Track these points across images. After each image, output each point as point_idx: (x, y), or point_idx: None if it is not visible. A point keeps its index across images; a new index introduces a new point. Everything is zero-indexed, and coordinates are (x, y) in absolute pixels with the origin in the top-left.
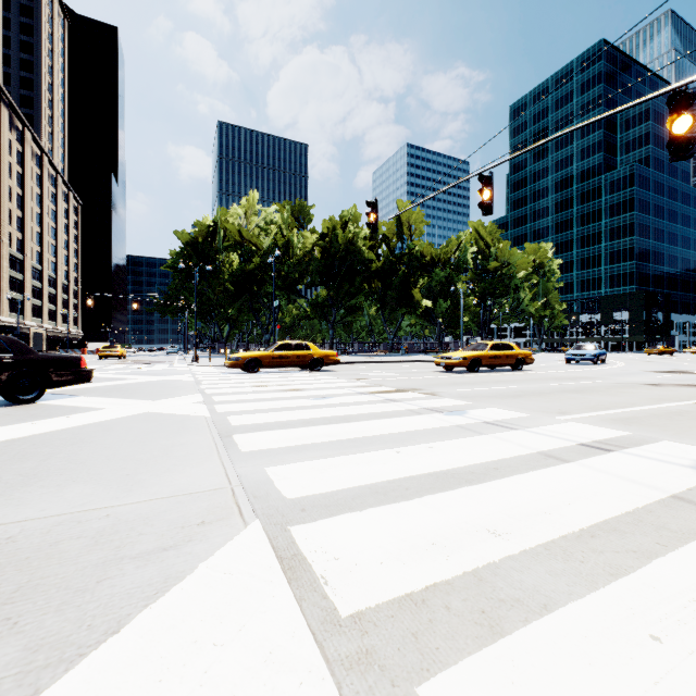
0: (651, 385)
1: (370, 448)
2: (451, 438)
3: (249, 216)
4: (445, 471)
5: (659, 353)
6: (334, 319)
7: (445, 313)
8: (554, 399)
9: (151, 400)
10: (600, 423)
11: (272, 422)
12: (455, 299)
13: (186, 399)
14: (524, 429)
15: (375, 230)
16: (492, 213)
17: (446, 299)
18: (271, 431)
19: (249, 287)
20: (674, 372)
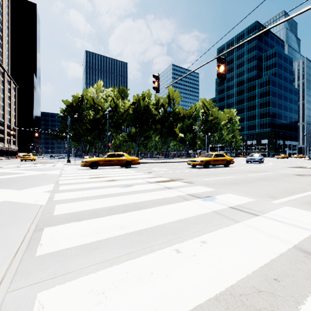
0: (298, 175)
1: (153, 244)
2: (216, 227)
3: (98, 93)
4: (230, 289)
5: (282, 158)
6: (138, 142)
7: (189, 140)
8: (258, 186)
9: (18, 190)
10: (304, 207)
11: (85, 210)
12: (194, 133)
13: (41, 189)
14: (260, 214)
15: (158, 90)
16: (224, 79)
17: (190, 133)
18: (79, 221)
19: (98, 126)
20: (299, 167)
